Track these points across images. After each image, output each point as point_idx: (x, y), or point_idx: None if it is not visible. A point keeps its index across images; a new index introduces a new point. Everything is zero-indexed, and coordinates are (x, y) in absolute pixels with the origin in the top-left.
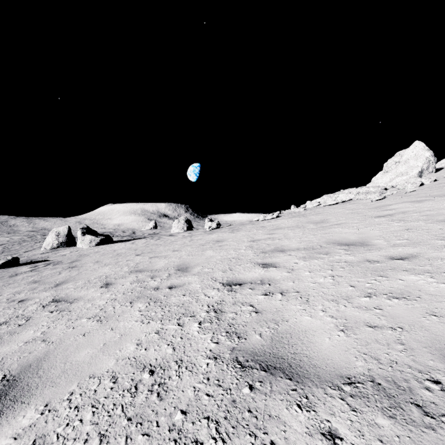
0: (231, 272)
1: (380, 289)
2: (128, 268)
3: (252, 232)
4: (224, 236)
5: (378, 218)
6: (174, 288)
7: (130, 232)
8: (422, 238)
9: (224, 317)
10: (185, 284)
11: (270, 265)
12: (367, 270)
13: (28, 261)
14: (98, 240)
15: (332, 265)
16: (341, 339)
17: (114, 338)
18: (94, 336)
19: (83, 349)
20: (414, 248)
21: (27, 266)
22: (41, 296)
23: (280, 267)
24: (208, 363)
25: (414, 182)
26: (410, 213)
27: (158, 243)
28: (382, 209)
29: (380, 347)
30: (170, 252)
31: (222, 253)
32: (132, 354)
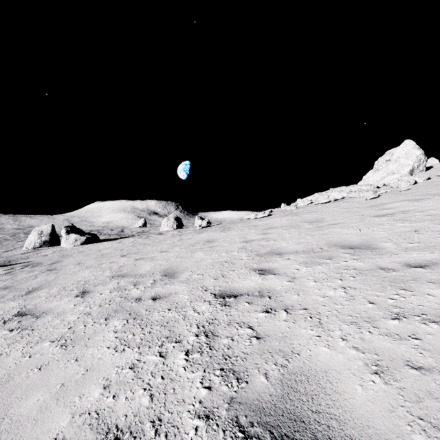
0: (223, 279)
1: (409, 308)
2: (110, 272)
3: (244, 231)
4: (214, 235)
5: (378, 218)
6: (158, 300)
7: (118, 230)
8: (436, 241)
9: (217, 344)
10: (172, 294)
11: (267, 272)
12: (384, 281)
13: (5, 263)
14: (83, 239)
15: (339, 273)
16: (379, 389)
17: (76, 375)
18: (52, 371)
19: (33, 393)
20: (431, 253)
21: (3, 268)
22: (6, 307)
23: (280, 274)
24: (197, 426)
25: (407, 180)
26: (412, 213)
27: (146, 242)
28: (380, 208)
29: (439, 406)
30: (157, 253)
31: (213, 255)
32: (95, 404)
